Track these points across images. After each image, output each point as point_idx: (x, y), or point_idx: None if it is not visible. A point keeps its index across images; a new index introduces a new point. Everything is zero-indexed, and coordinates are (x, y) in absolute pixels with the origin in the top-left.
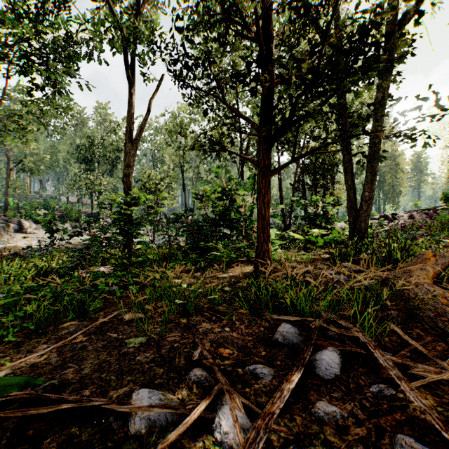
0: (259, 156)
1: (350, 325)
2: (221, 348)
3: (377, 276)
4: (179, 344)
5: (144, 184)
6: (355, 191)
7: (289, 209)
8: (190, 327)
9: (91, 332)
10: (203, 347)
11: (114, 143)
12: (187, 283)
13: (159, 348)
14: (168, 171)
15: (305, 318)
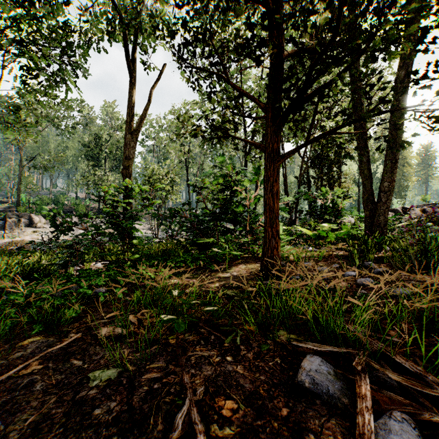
0: (266, 140)
1: (417, 367)
2: (220, 396)
3: (413, 280)
4: (161, 384)
5: (147, 179)
6: (372, 181)
7: (293, 203)
8: (179, 354)
9: (52, 355)
10: (192, 399)
11: (120, 140)
12: (183, 286)
13: (131, 391)
14: (172, 166)
15: (340, 347)
